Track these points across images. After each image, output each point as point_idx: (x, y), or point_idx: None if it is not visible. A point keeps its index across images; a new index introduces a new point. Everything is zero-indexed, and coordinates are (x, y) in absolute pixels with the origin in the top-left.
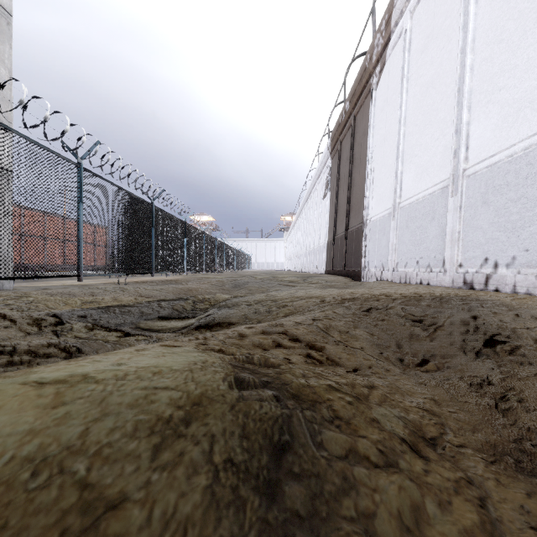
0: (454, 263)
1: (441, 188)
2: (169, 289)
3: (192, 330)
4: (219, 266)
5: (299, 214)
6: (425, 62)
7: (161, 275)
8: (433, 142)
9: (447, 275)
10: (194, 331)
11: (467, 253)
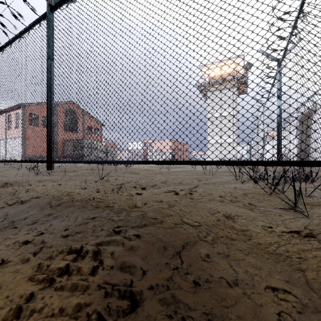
0: None
1: None
2: None
3: None
4: None
5: None
6: None
7: None
8: None
9: None
10: None
11: None
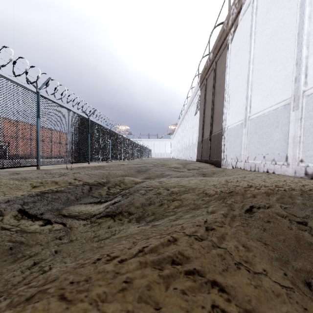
0: (296, 159)
1: (284, 105)
2: (96, 174)
3: (99, 218)
4: (131, 156)
5: (180, 124)
6: (269, 19)
7: (95, 162)
8: (276, 73)
9: (290, 167)
10: (100, 220)
11: (308, 152)
